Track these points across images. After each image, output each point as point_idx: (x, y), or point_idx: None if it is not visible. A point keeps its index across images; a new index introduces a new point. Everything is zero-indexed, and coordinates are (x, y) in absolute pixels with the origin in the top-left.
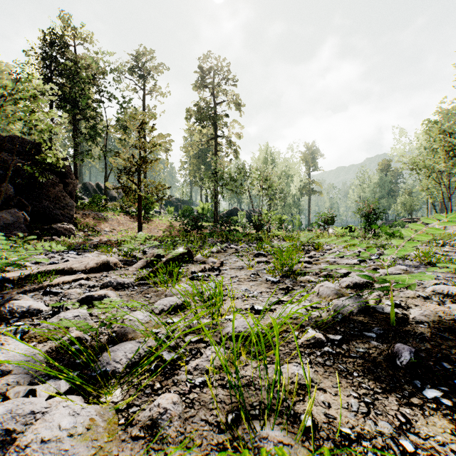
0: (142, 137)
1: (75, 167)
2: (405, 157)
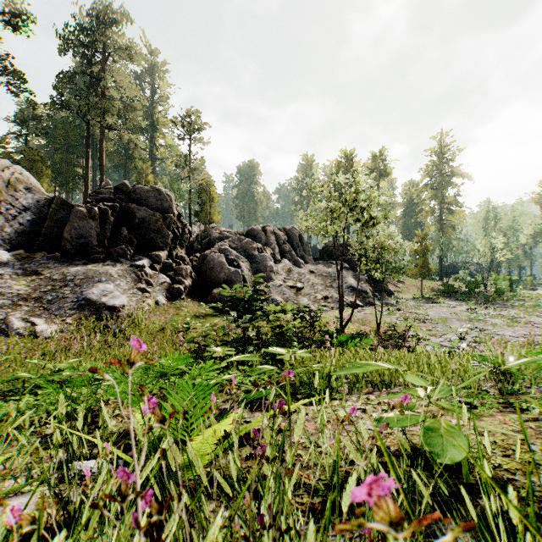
0: None
1: None
2: None
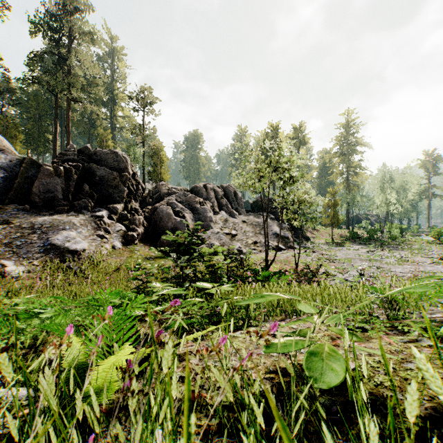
0: None
1: None
2: None
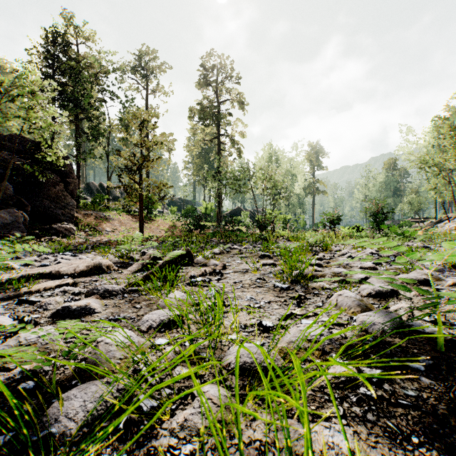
0: (145, 136)
1: (77, 167)
2: (414, 155)
